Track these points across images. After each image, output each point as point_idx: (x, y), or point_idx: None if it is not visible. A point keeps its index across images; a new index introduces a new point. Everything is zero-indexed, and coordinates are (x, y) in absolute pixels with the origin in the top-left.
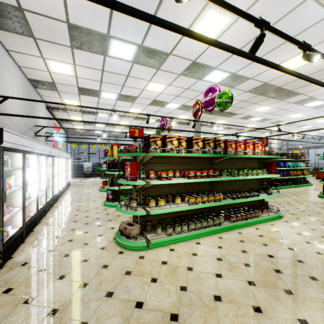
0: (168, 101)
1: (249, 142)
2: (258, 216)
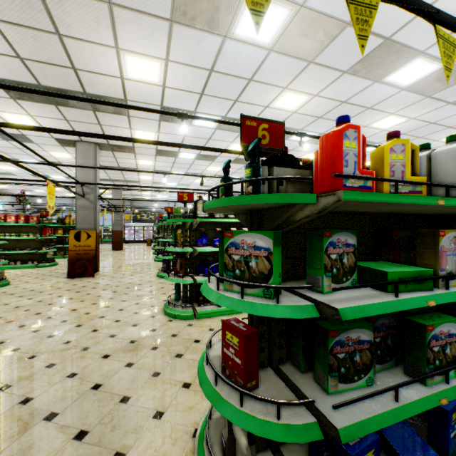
0: (44, 174)
1: (1, 215)
2: (11, 265)
